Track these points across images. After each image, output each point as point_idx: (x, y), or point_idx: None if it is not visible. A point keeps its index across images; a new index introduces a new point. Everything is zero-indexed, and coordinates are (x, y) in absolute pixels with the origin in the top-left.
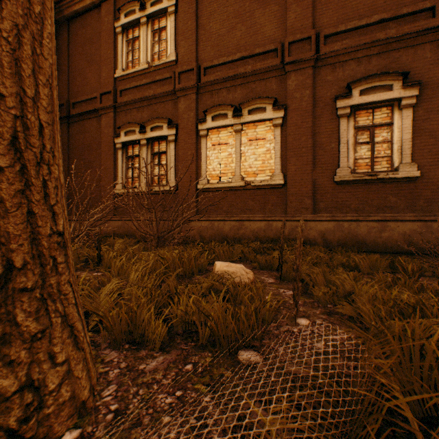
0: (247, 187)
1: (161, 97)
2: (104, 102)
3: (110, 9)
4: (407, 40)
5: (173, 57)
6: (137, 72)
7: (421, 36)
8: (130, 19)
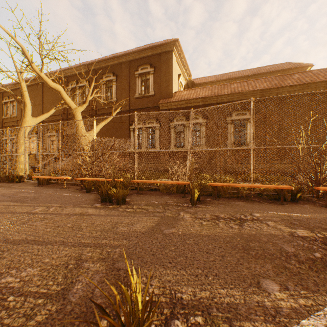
0: (32, 154)
1: (14, 126)
2: (0, 125)
3: (1, 96)
4: (57, 121)
5: (16, 115)
6: (8, 117)
7: (58, 121)
8: (6, 101)
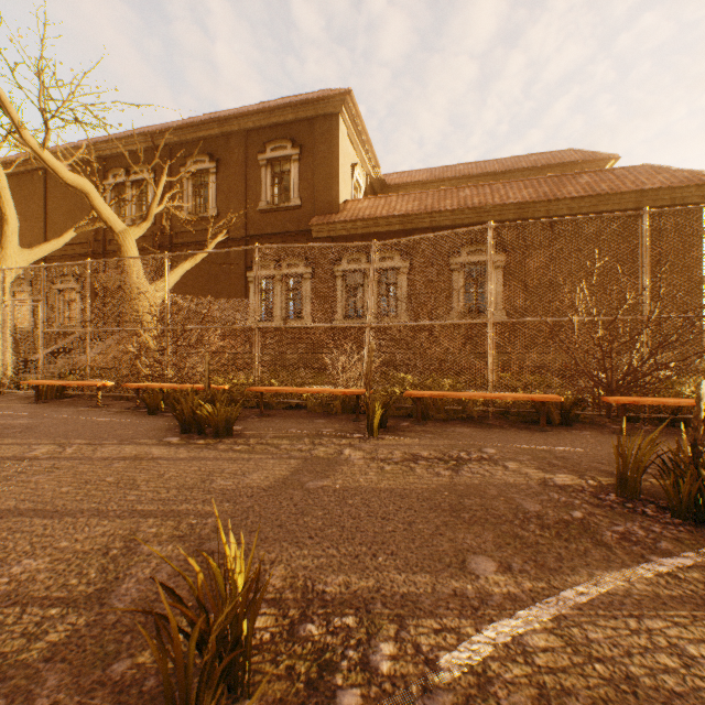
0: (19, 332)
1: None
2: None
3: None
4: (80, 257)
5: None
6: None
7: (84, 257)
8: None
